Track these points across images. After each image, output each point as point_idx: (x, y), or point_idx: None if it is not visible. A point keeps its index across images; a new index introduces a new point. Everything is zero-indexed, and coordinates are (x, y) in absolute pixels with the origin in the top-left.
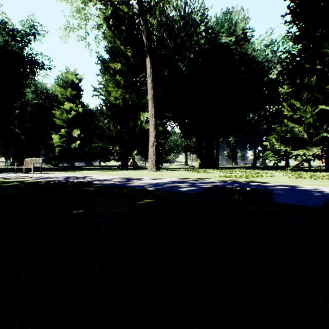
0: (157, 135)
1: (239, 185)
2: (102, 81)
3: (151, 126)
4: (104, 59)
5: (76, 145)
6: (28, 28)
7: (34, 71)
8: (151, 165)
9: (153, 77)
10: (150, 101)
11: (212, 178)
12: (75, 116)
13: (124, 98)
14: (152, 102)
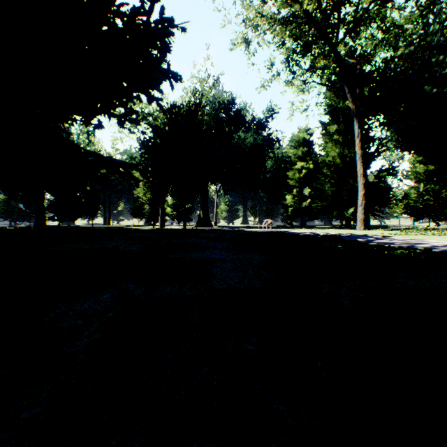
0: (365, 194)
1: (353, 235)
2: (323, 141)
3: (359, 186)
4: (323, 122)
5: (306, 203)
6: (267, 113)
7: (270, 148)
8: (359, 224)
9: (361, 137)
10: (357, 161)
11: (371, 234)
12: (306, 174)
13: (341, 156)
14: (360, 162)
